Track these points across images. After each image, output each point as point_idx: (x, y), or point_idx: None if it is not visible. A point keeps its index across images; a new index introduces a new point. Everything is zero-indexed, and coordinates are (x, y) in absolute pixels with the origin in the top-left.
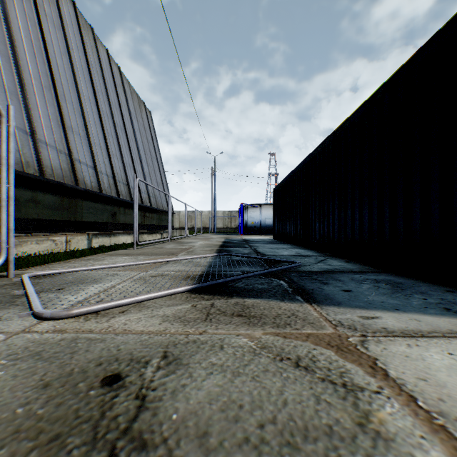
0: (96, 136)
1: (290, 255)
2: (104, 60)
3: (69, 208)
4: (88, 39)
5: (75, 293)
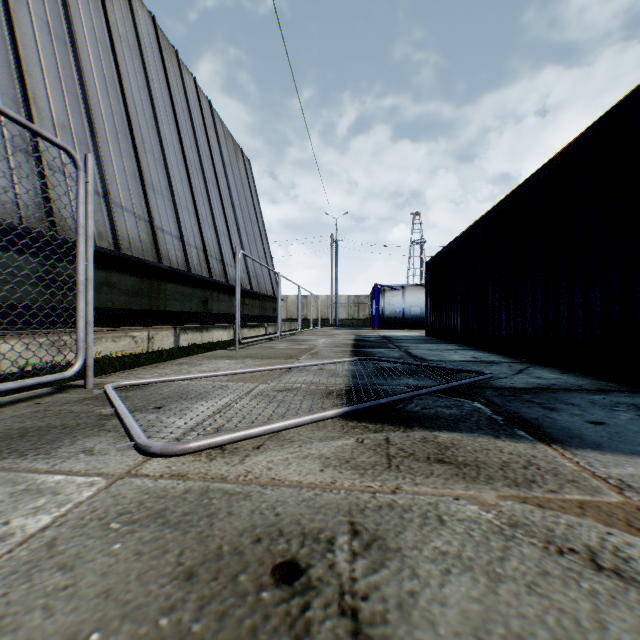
0: (181, 195)
1: (466, 360)
2: (191, 92)
3: (150, 294)
4: (170, 66)
5: (179, 414)
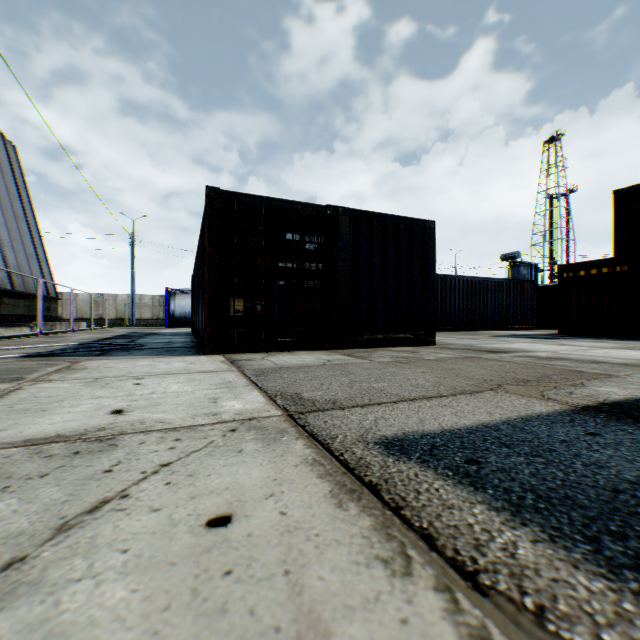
0: None
1: (158, 342)
2: None
3: None
4: None
5: None
